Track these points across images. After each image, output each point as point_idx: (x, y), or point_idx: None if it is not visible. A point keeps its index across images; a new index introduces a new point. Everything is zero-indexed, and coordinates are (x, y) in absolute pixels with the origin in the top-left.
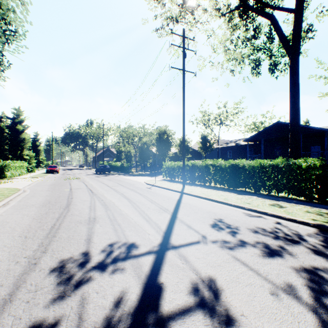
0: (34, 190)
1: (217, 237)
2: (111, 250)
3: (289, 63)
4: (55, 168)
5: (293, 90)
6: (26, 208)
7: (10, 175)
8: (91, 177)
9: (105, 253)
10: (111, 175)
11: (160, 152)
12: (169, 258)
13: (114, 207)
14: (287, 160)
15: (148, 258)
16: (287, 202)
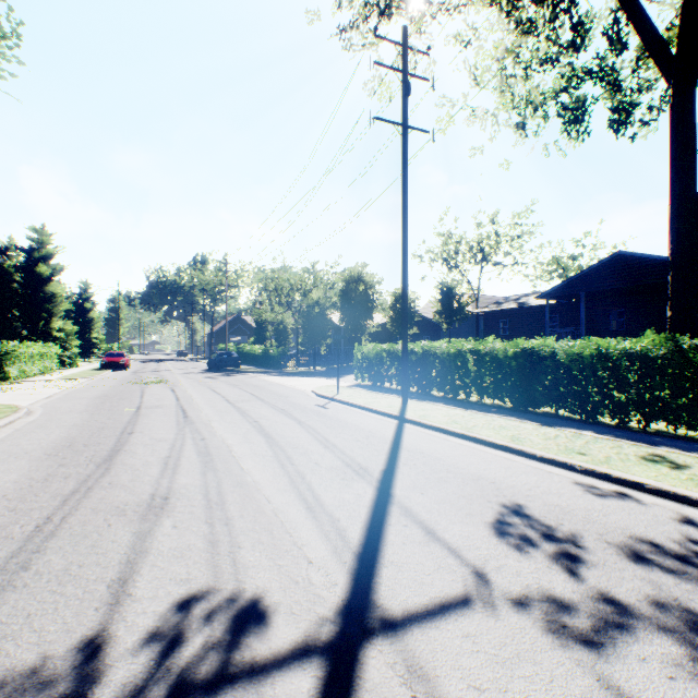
0: (52, 410)
1: (521, 577)
2: (178, 636)
3: (671, 97)
4: (119, 359)
5: (680, 164)
6: (3, 463)
7: (17, 374)
8: (195, 378)
9: (153, 655)
10: (242, 373)
11: (350, 324)
12: (372, 687)
13: (226, 462)
14: (672, 338)
15: (299, 685)
16: (682, 450)
